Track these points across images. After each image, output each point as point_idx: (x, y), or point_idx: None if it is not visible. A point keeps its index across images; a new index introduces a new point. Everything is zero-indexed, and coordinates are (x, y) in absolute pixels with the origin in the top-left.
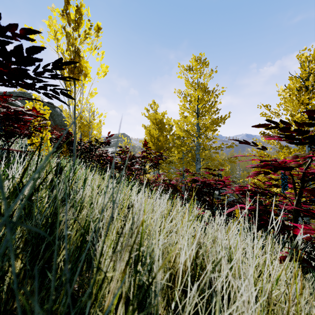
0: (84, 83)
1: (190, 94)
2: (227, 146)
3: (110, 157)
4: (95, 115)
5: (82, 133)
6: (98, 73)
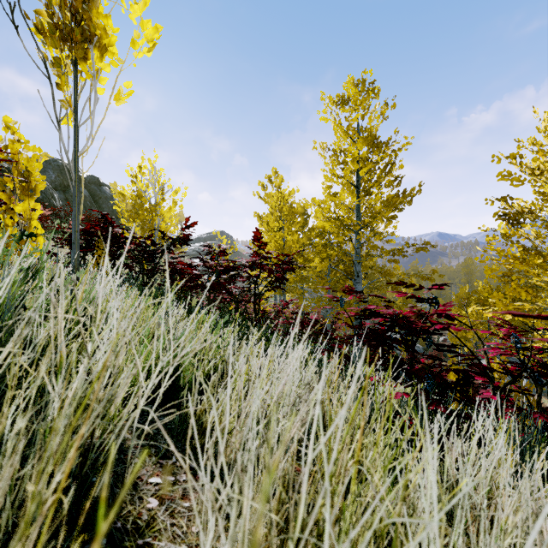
0: (99, 68)
1: (345, 150)
2: (416, 249)
3: (182, 263)
4: (165, 192)
5: (142, 224)
6: (133, 41)
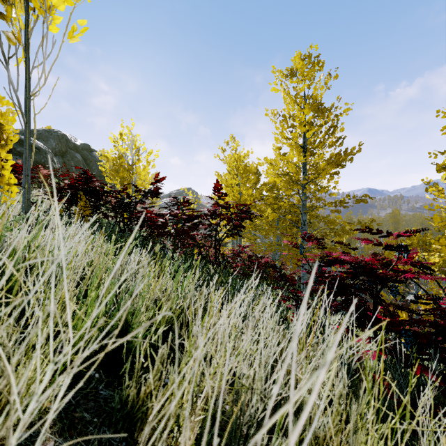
0: (50, 2)
1: (293, 115)
2: (356, 201)
3: (149, 212)
4: (140, 154)
5: (121, 181)
6: None
